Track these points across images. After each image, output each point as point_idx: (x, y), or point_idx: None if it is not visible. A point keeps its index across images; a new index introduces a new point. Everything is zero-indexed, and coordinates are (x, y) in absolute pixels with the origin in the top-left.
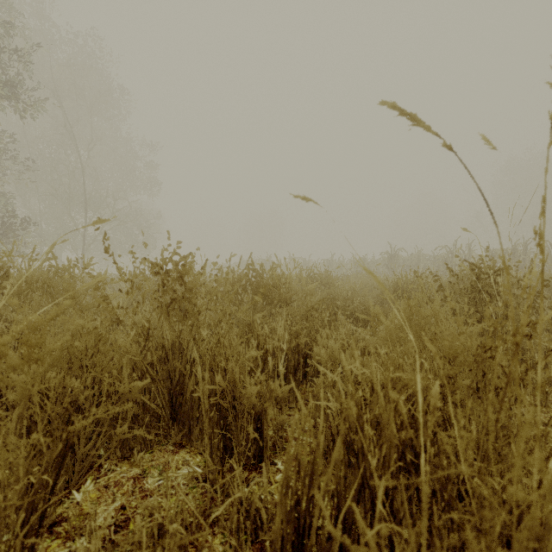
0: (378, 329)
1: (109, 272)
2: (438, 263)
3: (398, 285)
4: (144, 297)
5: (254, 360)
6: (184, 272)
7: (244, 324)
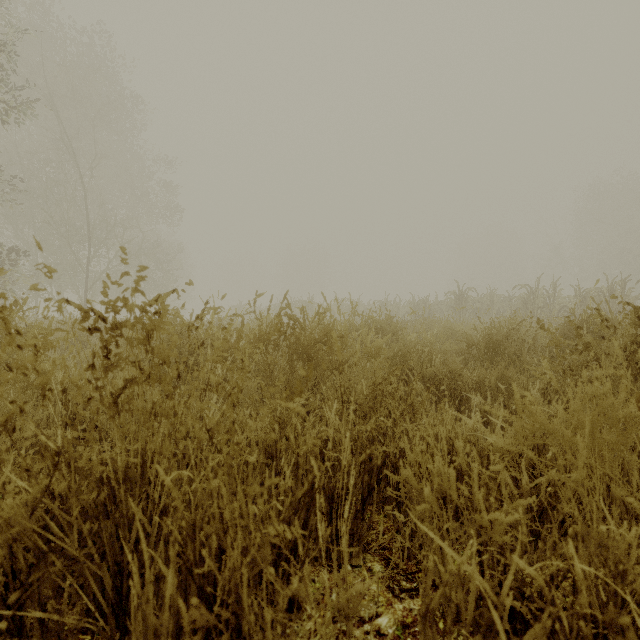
0: (473, 403)
1: (122, 315)
2: (517, 305)
3: (491, 337)
4: (63, 378)
5: (287, 506)
6: (151, 328)
7: (271, 418)
